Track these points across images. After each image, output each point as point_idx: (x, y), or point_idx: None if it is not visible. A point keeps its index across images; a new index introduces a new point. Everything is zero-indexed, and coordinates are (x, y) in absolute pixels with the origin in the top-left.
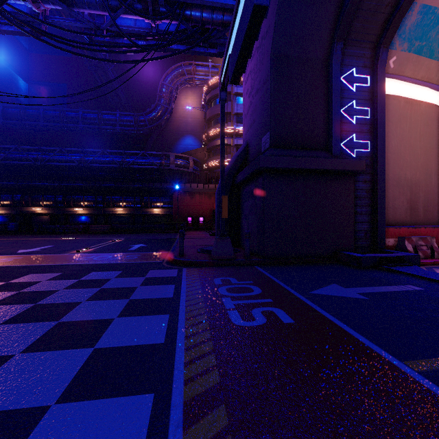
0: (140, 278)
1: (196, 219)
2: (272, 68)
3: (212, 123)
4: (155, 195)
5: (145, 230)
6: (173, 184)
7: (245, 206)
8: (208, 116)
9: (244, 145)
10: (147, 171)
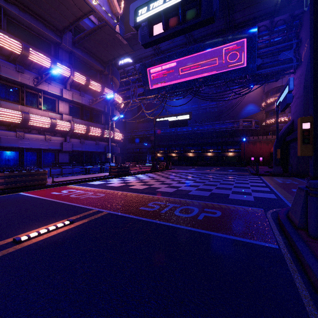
0: (245, 176)
1: (257, 158)
2: (304, 92)
3: (269, 94)
4: (229, 144)
5: (224, 164)
6: (241, 137)
7: (291, 152)
8: (266, 90)
9: (291, 121)
10: (224, 131)
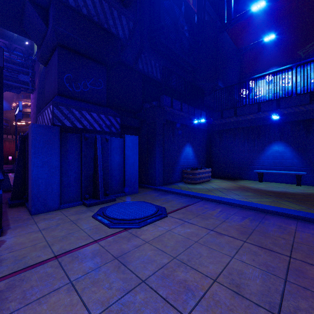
0: None
1: (6, 157)
2: (37, 111)
3: (20, 96)
4: None
5: None
6: None
7: None
8: None
9: None
10: None
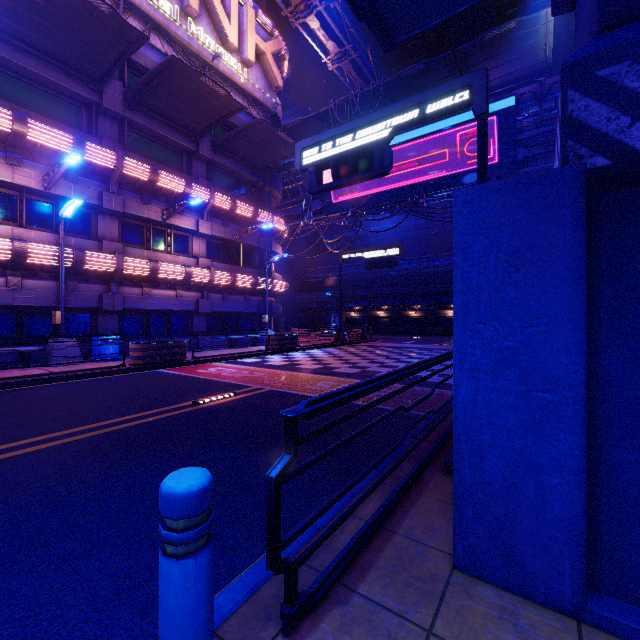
0: None
1: None
2: None
3: None
4: None
5: None
6: None
7: None
8: None
9: None
10: None
